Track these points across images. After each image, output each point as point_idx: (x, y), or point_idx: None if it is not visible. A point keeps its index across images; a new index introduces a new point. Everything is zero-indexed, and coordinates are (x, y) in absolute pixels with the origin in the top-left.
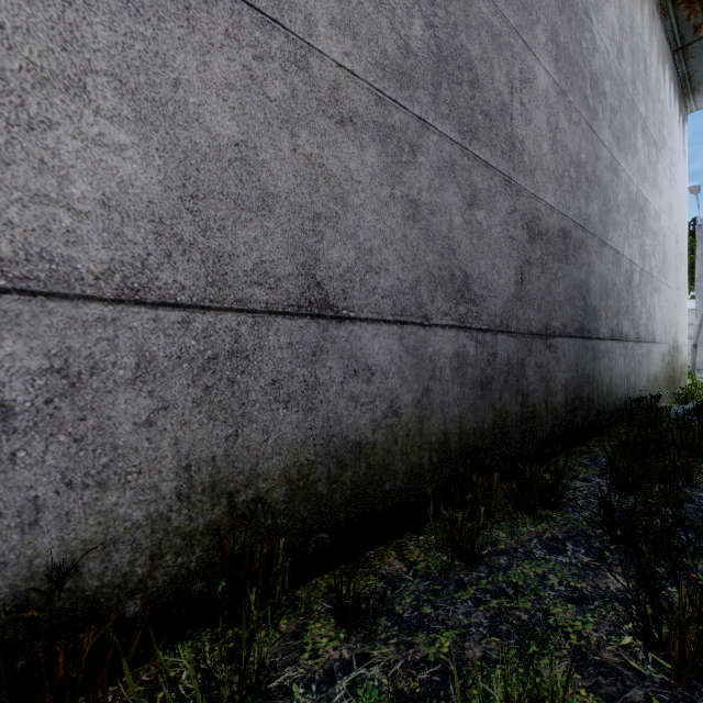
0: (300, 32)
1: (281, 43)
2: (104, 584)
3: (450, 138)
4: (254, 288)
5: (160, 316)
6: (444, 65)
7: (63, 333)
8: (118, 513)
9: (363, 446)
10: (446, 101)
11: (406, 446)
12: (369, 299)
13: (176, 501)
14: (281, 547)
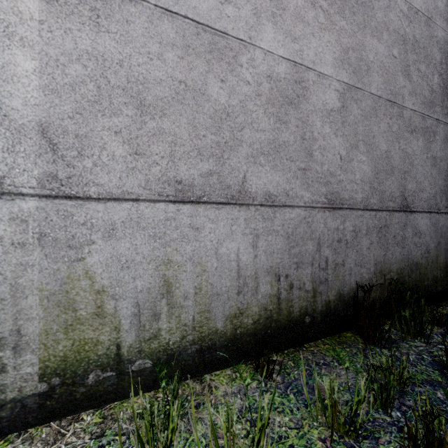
0: (400, 103)
1: (396, 110)
2: (361, 296)
3: (447, 123)
4: (389, 202)
5: (370, 214)
6: (445, 90)
7: (354, 220)
8: (363, 275)
9: (417, 264)
10: (446, 107)
11: (432, 267)
12: (419, 203)
13: (373, 274)
14: (408, 294)
